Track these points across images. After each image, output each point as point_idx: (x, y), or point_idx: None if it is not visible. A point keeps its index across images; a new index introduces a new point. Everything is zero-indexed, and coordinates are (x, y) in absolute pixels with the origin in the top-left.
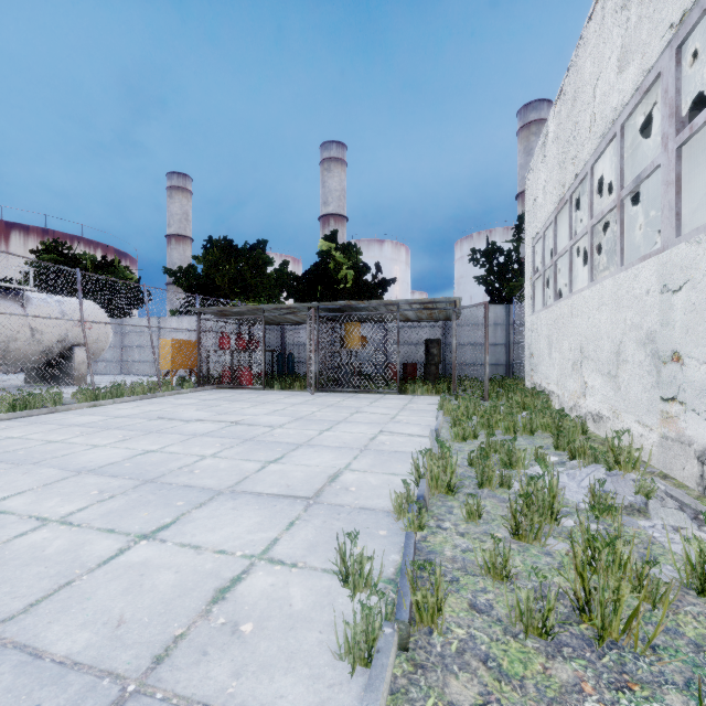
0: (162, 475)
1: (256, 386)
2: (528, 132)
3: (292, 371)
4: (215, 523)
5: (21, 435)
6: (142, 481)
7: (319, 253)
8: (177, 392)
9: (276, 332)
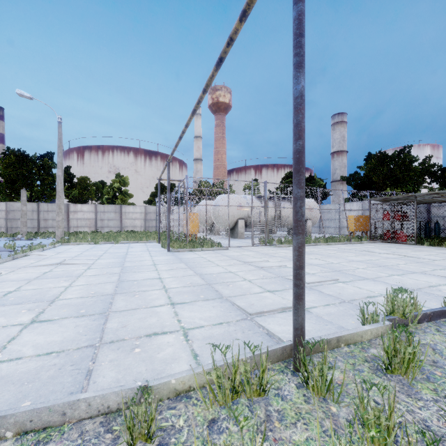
0: (386, 266)
1: (409, 242)
2: None
3: (438, 234)
4: (419, 277)
5: (317, 250)
6: (379, 266)
7: None
8: (360, 242)
9: (422, 208)
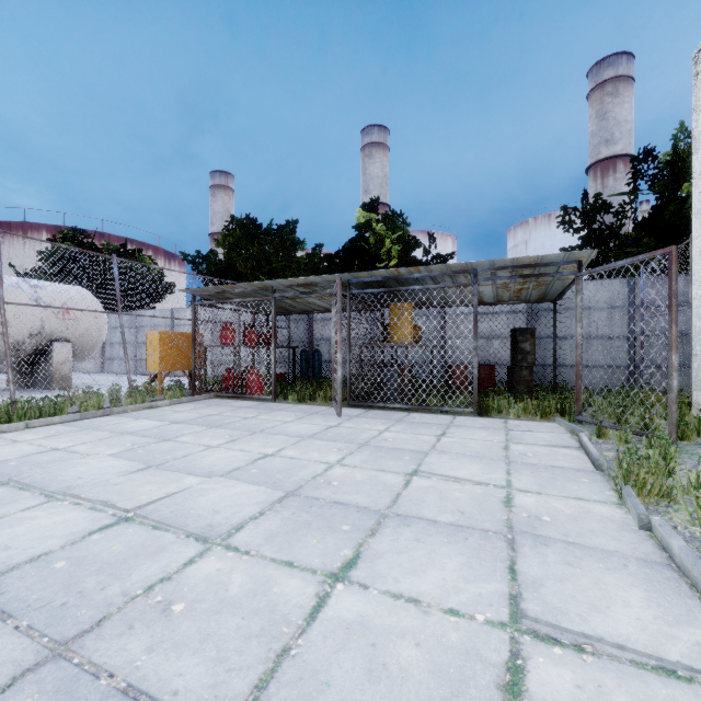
0: None
1: (264, 396)
2: (602, 93)
3: (319, 373)
4: None
5: None
6: None
7: (356, 226)
8: (147, 405)
9: (302, 324)
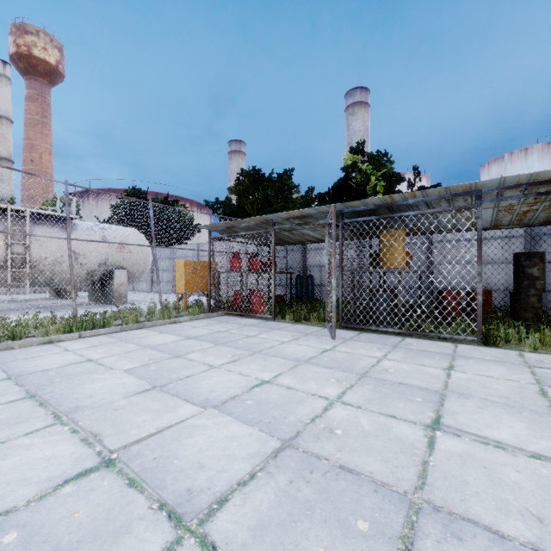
0: None
1: (265, 315)
2: None
3: (312, 295)
4: None
5: None
6: None
7: (343, 168)
8: (172, 320)
9: (297, 253)
